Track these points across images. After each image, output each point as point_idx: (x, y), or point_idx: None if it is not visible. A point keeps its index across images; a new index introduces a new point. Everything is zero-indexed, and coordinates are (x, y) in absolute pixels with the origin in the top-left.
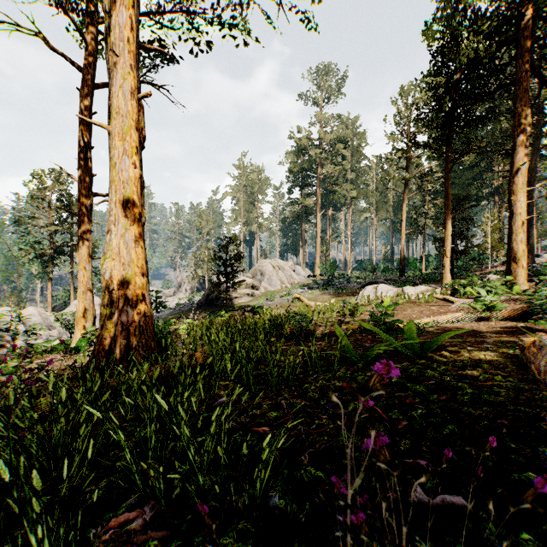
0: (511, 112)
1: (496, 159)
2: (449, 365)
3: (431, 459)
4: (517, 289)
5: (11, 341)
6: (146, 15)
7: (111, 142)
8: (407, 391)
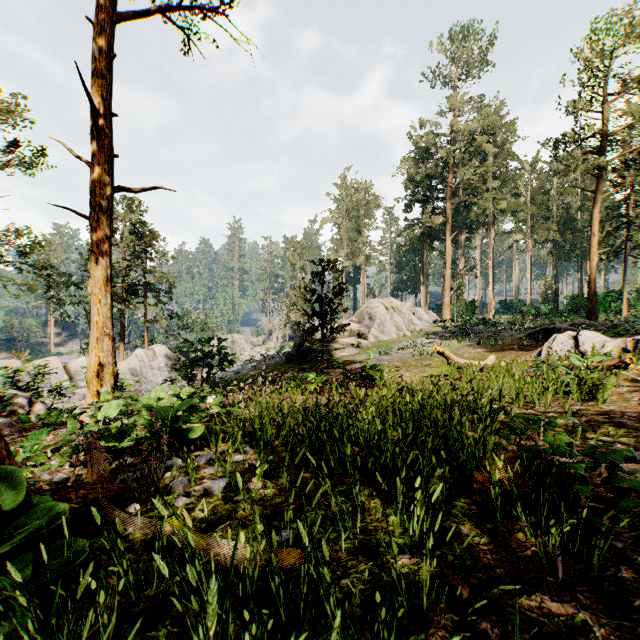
0: None
1: None
2: None
3: None
4: None
5: (26, 405)
6: None
7: None
8: None
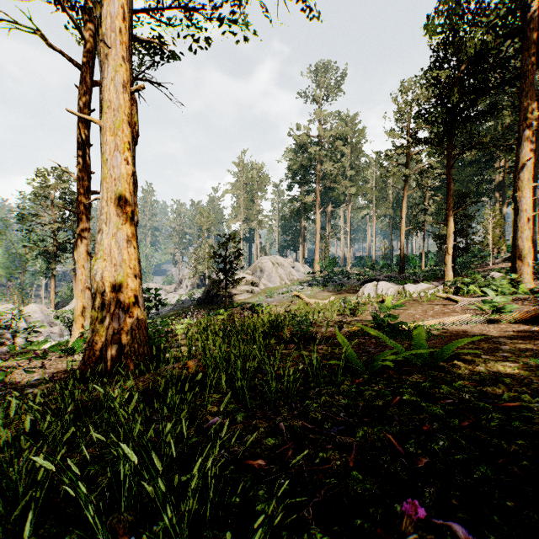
0: (515, 106)
1: (496, 155)
2: (465, 378)
3: (465, 519)
4: (523, 287)
5: (11, 339)
6: (145, 12)
7: (102, 137)
8: (422, 413)
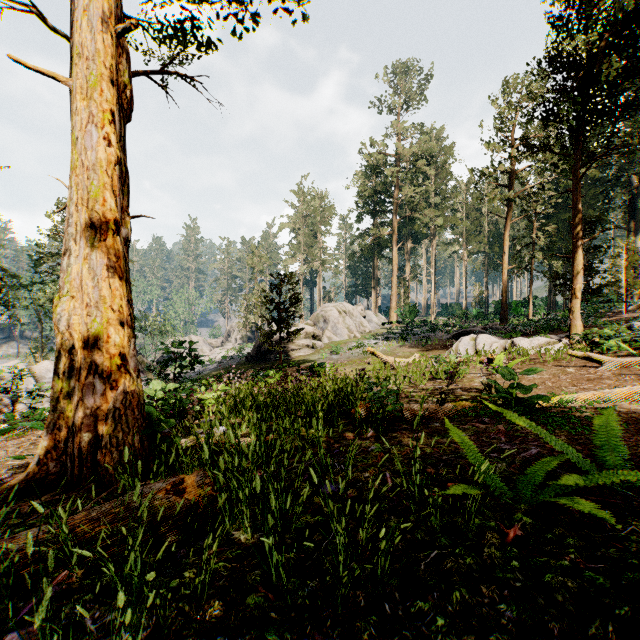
0: None
1: (627, 172)
2: None
3: None
4: None
5: (10, 405)
6: None
7: (72, 105)
8: None
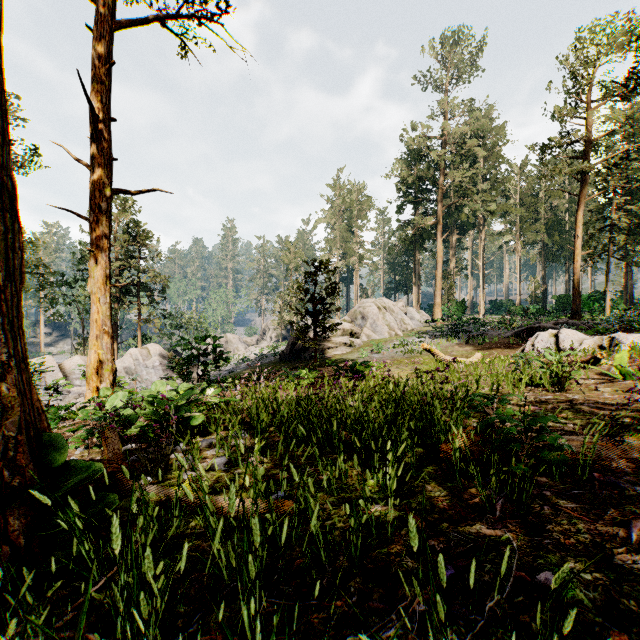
0: None
1: None
2: None
3: None
4: None
5: None
6: None
7: None
8: None
